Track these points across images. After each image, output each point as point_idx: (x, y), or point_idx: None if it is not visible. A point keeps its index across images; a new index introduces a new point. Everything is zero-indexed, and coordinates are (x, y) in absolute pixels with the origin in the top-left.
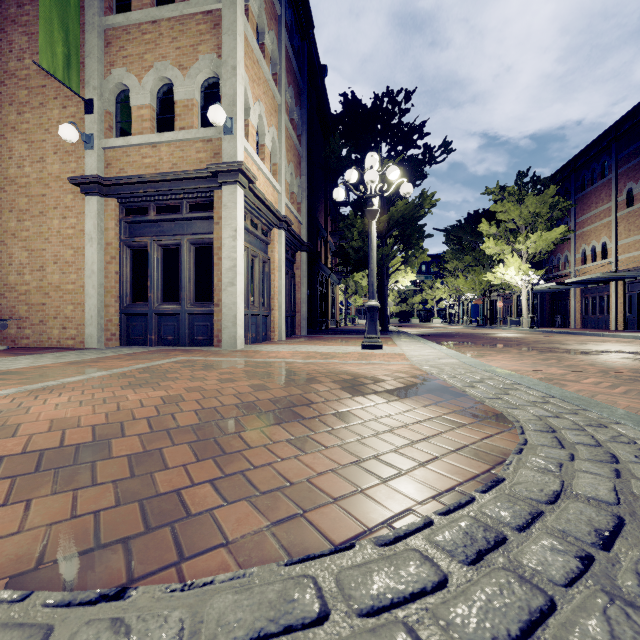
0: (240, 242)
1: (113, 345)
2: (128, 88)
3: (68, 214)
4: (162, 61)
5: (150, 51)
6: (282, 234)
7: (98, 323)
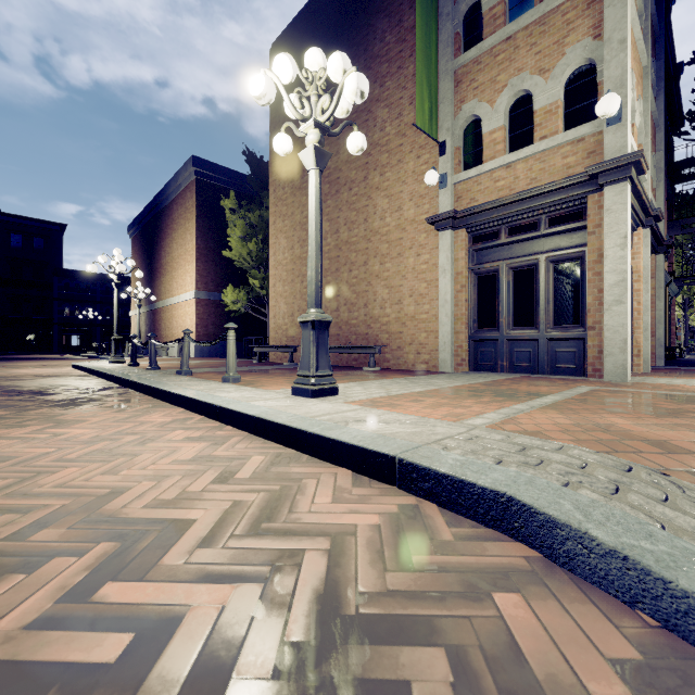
0: (628, 250)
1: (463, 370)
2: (476, 118)
3: (421, 251)
4: (518, 75)
5: (503, 71)
6: (648, 234)
7: (450, 349)
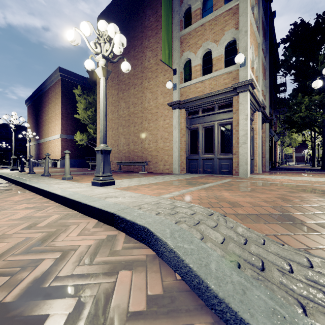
0: (248, 121)
1: (183, 172)
2: (189, 59)
3: (166, 118)
4: (206, 42)
5: (200, 39)
6: (260, 114)
7: (178, 163)
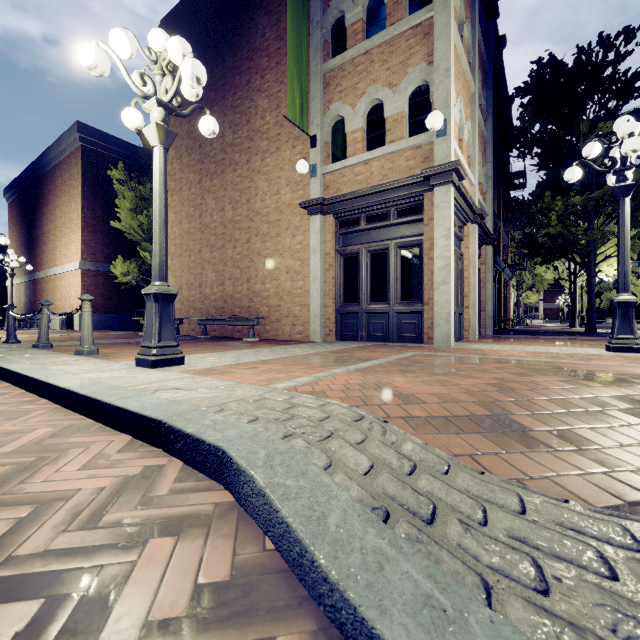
0: (452, 241)
1: (331, 340)
2: (342, 118)
3: (296, 233)
4: (373, 85)
5: (362, 80)
6: (475, 228)
7: (320, 321)
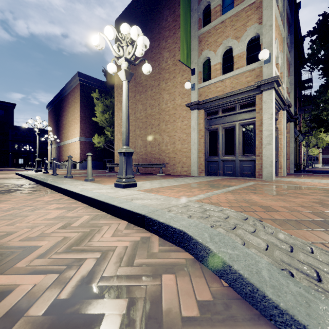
0: (273, 120)
1: (202, 175)
2: (208, 58)
3: (184, 119)
4: (226, 39)
5: (220, 37)
6: (285, 113)
7: (196, 165)
